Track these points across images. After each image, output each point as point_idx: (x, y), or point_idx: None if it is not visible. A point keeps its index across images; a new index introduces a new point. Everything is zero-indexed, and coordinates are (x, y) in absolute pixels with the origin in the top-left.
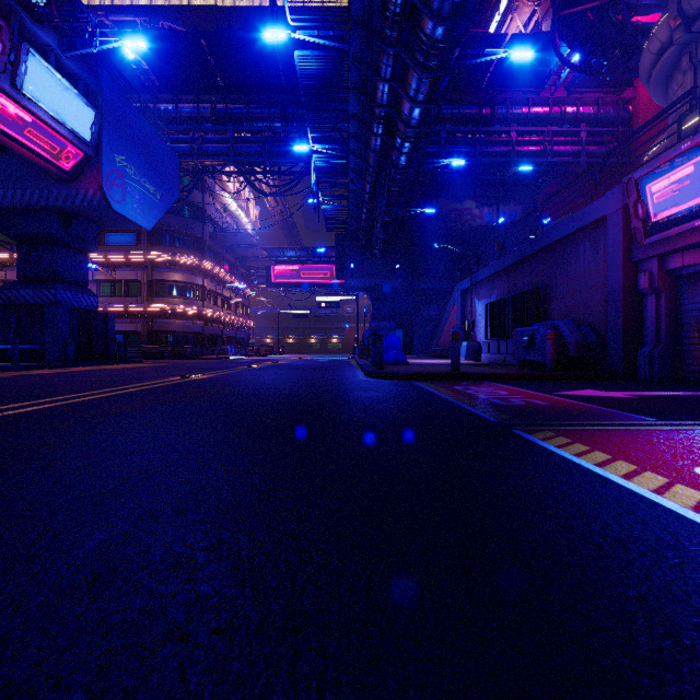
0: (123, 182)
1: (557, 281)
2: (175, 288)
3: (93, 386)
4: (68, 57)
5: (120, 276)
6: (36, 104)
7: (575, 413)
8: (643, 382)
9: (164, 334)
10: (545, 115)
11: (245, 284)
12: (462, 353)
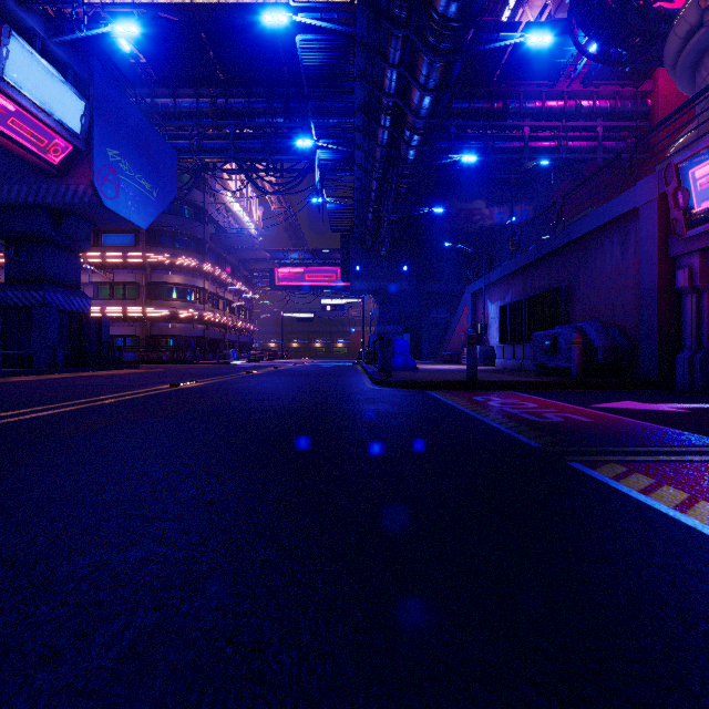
0: (116, 177)
1: (579, 281)
2: (175, 290)
3: (67, 396)
4: (55, 43)
5: (118, 278)
6: (19, 92)
7: (633, 435)
8: (682, 391)
9: (163, 338)
10: (559, 109)
11: (248, 287)
12: None
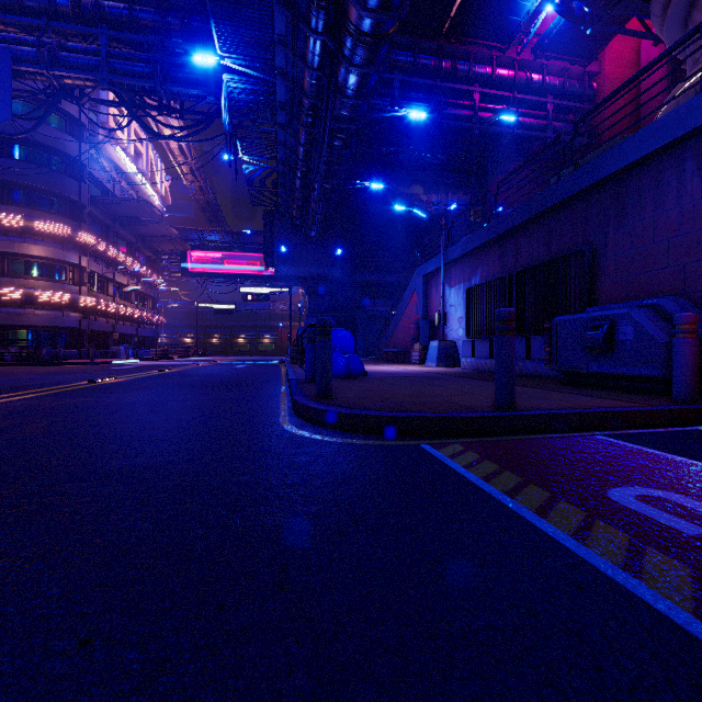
0: None
1: (607, 242)
2: (34, 265)
3: None
4: None
5: None
6: None
7: None
8: None
9: (15, 329)
10: (510, 79)
11: (150, 270)
12: (431, 357)
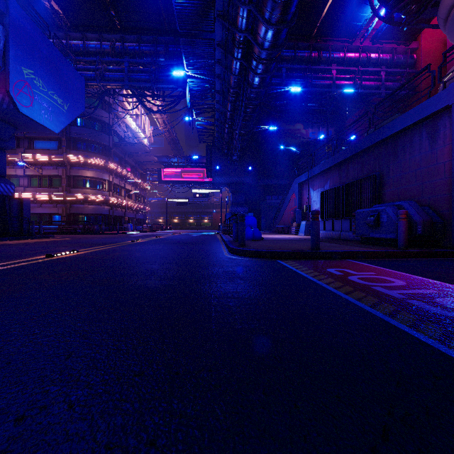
0: (30, 91)
1: (389, 170)
2: (88, 182)
3: None
4: None
5: (45, 172)
6: None
7: None
8: None
9: (79, 215)
10: (356, 59)
11: (142, 181)
12: (301, 230)
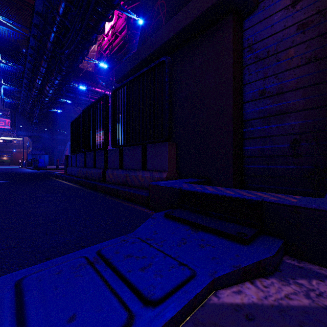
0: None
1: None
2: None
3: None
4: None
5: None
6: None
7: None
8: None
9: None
10: (100, 92)
11: None
12: None
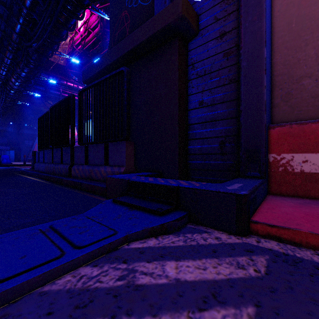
0: None
1: None
2: None
3: None
4: None
5: None
6: None
7: None
8: None
9: None
10: (72, 86)
11: None
12: None
